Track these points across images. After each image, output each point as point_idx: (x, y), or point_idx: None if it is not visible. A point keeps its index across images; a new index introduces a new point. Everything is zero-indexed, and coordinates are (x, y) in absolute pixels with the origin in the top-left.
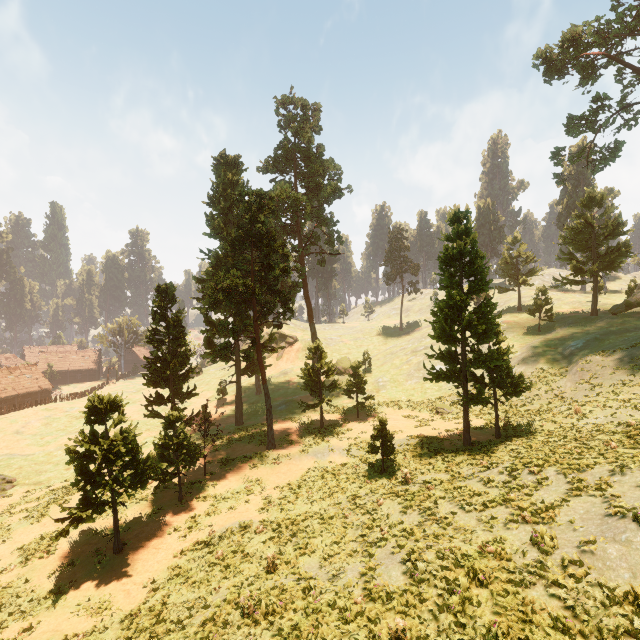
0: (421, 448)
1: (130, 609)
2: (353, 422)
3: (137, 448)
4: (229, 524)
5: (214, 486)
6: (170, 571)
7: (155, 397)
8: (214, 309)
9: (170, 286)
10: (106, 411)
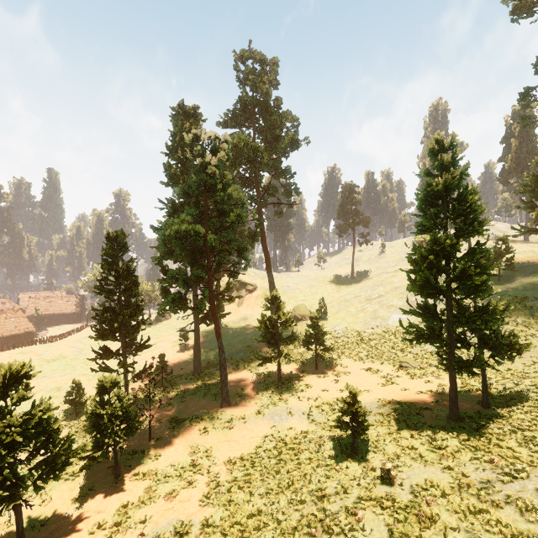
0: (397, 420)
1: None
2: (312, 375)
3: (53, 426)
4: (164, 522)
5: (157, 458)
6: None
7: (102, 351)
8: (166, 258)
9: (120, 233)
10: (8, 384)
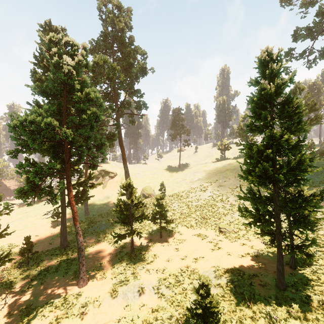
0: (236, 293)
1: None
2: (158, 244)
3: None
4: None
5: None
6: None
7: None
8: (22, 151)
9: None
10: None
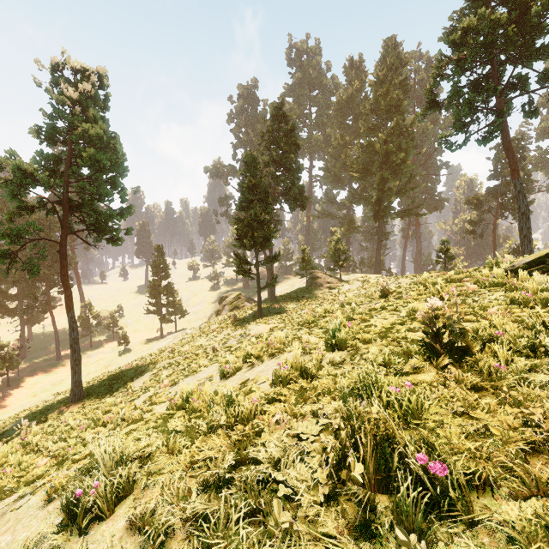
0: (143, 342)
1: (11, 409)
2: (111, 342)
3: None
4: (48, 384)
5: (29, 377)
6: (24, 399)
7: None
8: (16, 285)
9: None
10: None
